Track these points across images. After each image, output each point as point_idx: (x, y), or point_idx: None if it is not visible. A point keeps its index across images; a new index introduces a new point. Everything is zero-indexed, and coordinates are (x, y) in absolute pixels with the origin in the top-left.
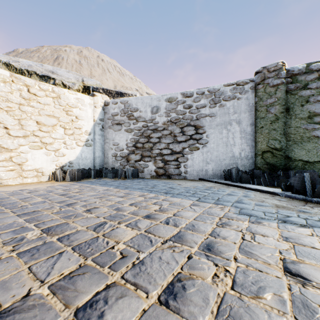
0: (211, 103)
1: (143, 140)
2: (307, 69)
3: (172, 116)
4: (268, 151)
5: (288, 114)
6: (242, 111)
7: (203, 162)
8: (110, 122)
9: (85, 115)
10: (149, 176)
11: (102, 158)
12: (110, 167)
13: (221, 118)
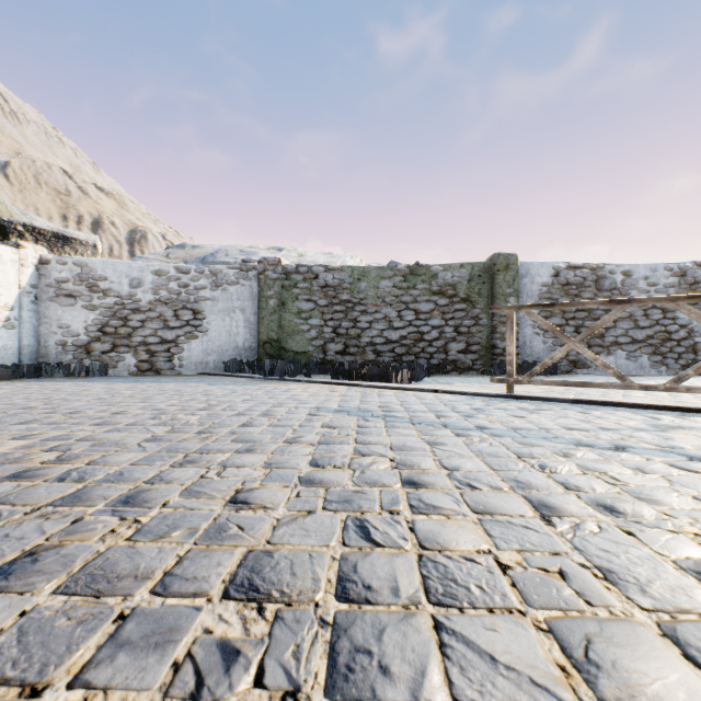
0: (213, 286)
1: (116, 323)
2: (297, 270)
3: (163, 295)
4: (268, 342)
5: (284, 308)
6: (246, 299)
7: (203, 353)
8: (53, 292)
9: (4, 278)
10: (126, 373)
11: (35, 347)
12: (53, 362)
13: (225, 304)
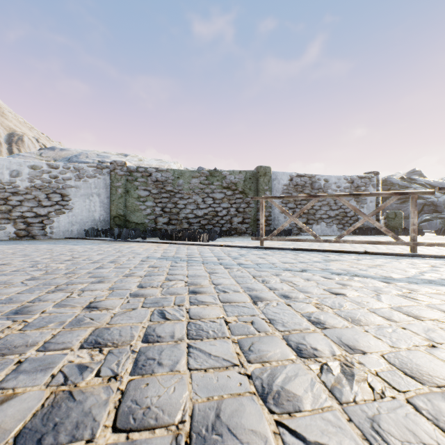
0: (77, 178)
1: None
2: (137, 170)
3: (37, 183)
4: (117, 217)
5: (128, 194)
6: (101, 188)
7: (69, 224)
8: None
9: None
10: (7, 238)
11: None
12: None
13: (85, 190)
